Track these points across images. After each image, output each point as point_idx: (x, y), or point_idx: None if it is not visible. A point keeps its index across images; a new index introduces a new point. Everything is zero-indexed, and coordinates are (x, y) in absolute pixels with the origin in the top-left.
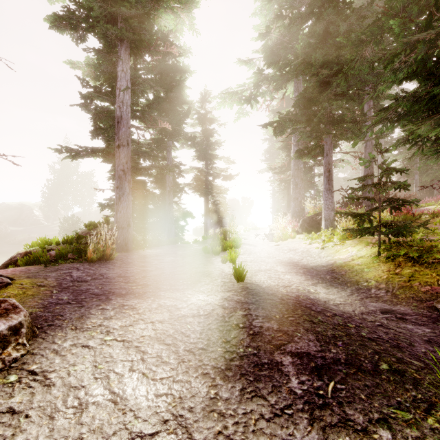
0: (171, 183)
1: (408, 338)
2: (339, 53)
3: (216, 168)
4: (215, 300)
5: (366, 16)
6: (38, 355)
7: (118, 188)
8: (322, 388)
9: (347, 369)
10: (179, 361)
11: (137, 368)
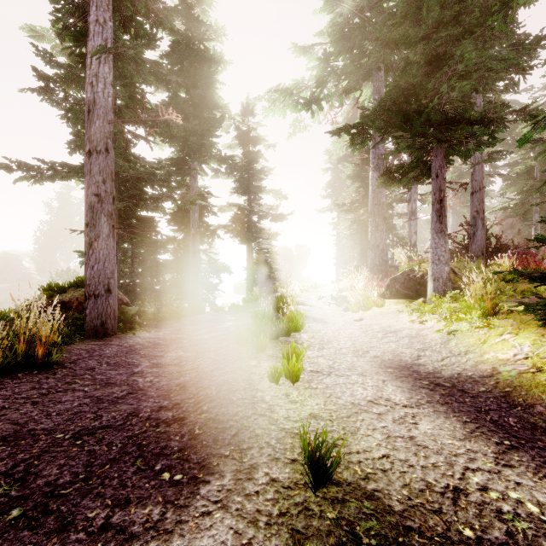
0: (197, 224)
1: None
2: (460, 10)
3: (262, 204)
4: None
5: None
6: None
7: (88, 226)
8: None
9: None
10: None
11: None
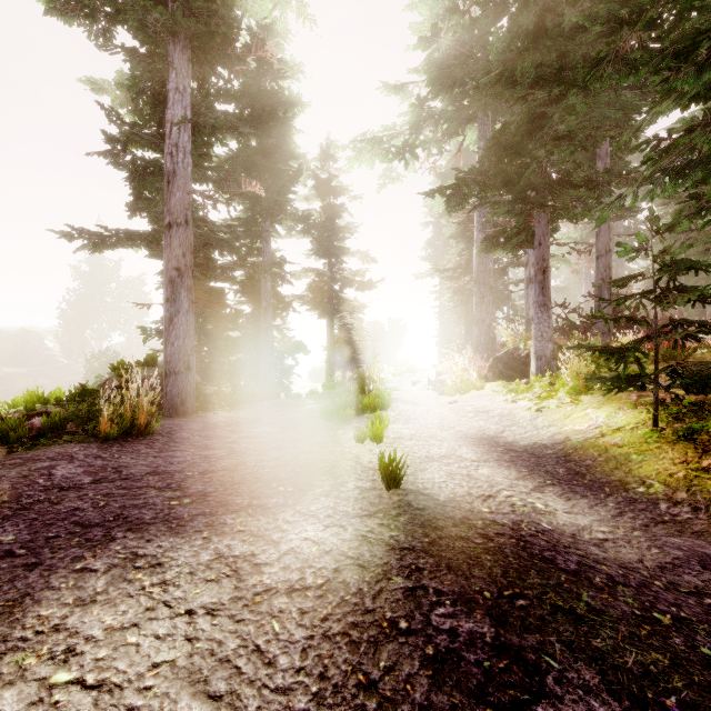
0: (269, 295)
1: None
2: (562, 65)
3: (346, 269)
4: (341, 540)
5: None
6: None
7: (169, 301)
8: None
9: None
10: None
11: None
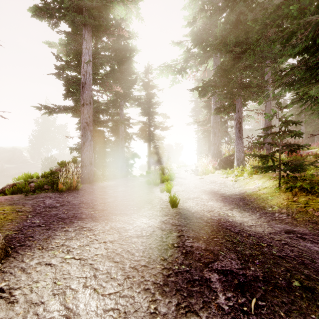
0: (123, 133)
1: (310, 255)
2: (247, 36)
3: (156, 121)
4: (155, 223)
5: (267, 8)
6: (7, 273)
7: (83, 136)
8: (245, 304)
9: (265, 286)
10: (125, 278)
11: (89, 284)
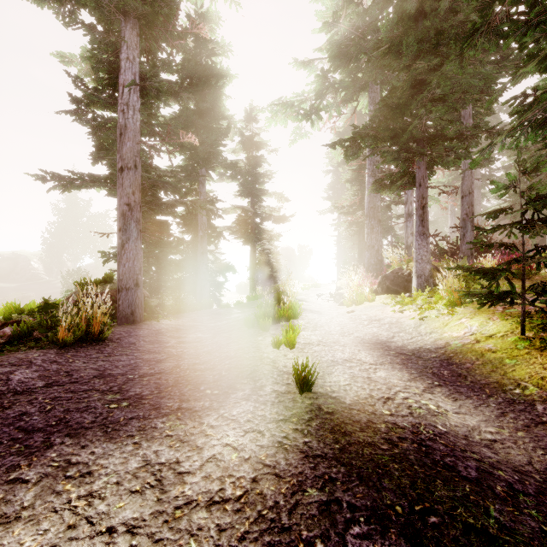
0: (205, 226)
1: None
2: (438, 41)
3: (265, 207)
4: (259, 447)
5: None
6: None
7: (121, 231)
8: None
9: None
10: None
11: None
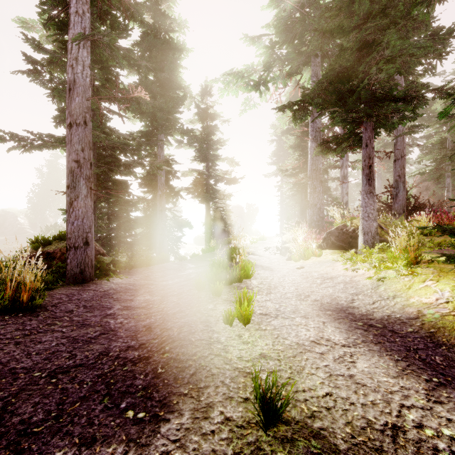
0: (163, 186)
1: None
2: (387, 4)
3: (218, 170)
4: None
5: None
6: None
7: (69, 188)
8: None
9: None
10: None
11: None
